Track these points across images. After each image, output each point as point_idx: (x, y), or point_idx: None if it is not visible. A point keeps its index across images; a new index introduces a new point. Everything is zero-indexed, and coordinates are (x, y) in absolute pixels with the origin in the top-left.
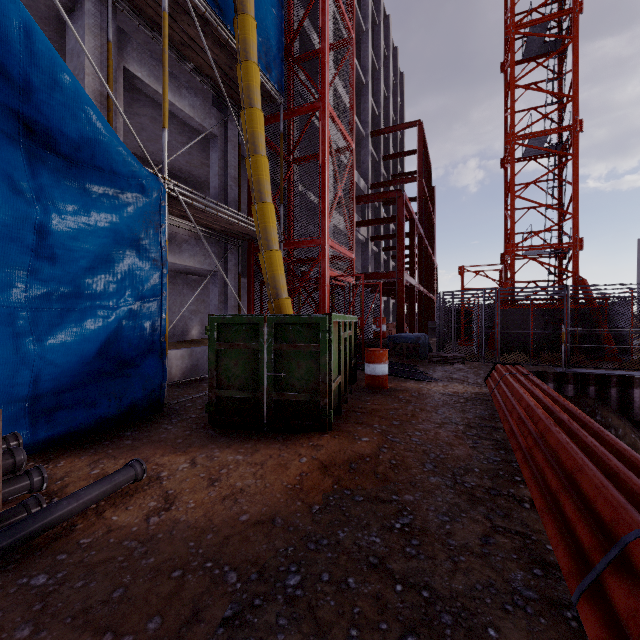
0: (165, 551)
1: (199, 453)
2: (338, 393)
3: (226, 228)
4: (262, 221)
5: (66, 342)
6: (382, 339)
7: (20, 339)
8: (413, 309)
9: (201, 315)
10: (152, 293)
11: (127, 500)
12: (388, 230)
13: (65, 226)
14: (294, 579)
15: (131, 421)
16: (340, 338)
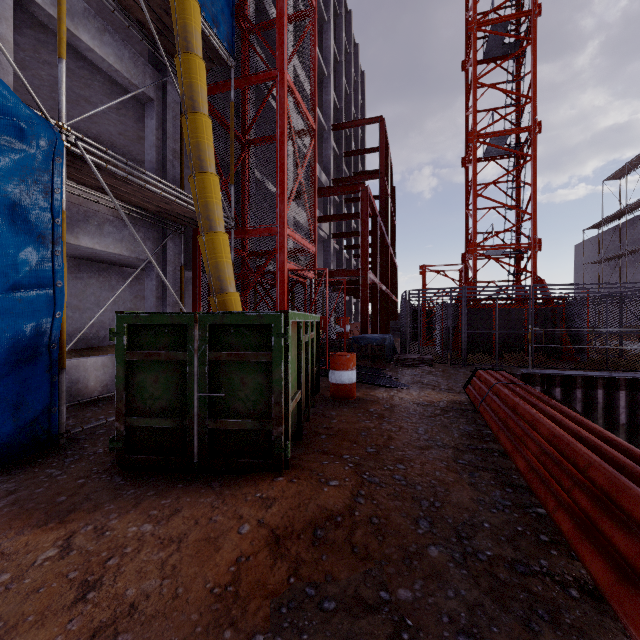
0: None
1: (84, 523)
2: (298, 412)
3: (162, 208)
4: (202, 195)
5: None
6: (346, 340)
7: None
8: (376, 309)
9: None
10: (37, 282)
11: None
12: (350, 228)
13: None
14: None
15: None
16: (300, 343)
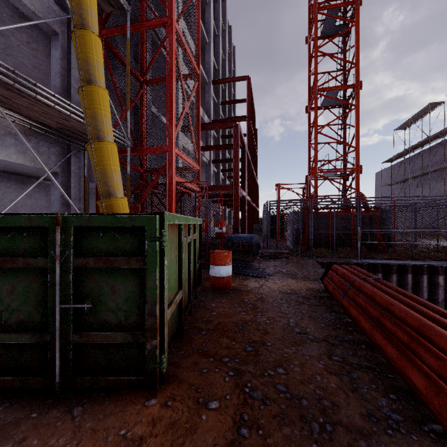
0: None
1: None
2: (178, 311)
3: (63, 125)
4: (90, 106)
5: None
6: (223, 239)
7: None
8: (244, 215)
9: None
10: None
11: None
12: (225, 157)
13: None
14: None
15: None
16: (181, 244)
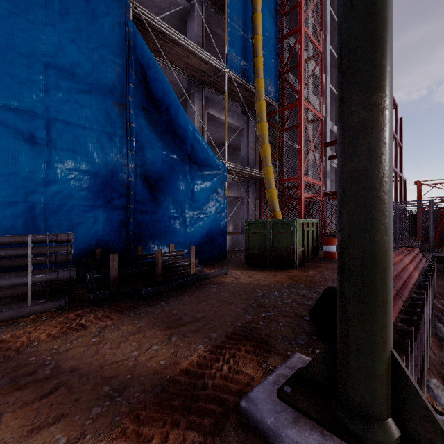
0: (240, 286)
1: (243, 271)
2: (302, 256)
3: (249, 176)
4: (267, 175)
5: (198, 229)
6: None
7: (188, 228)
8: None
9: (233, 219)
10: (222, 211)
11: (225, 277)
12: None
13: (198, 189)
14: (276, 293)
15: (215, 261)
16: (303, 230)
